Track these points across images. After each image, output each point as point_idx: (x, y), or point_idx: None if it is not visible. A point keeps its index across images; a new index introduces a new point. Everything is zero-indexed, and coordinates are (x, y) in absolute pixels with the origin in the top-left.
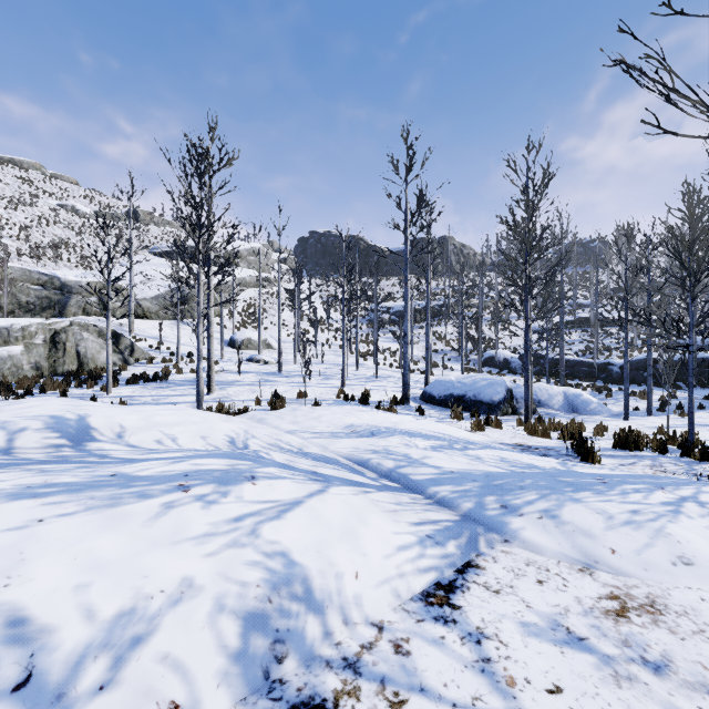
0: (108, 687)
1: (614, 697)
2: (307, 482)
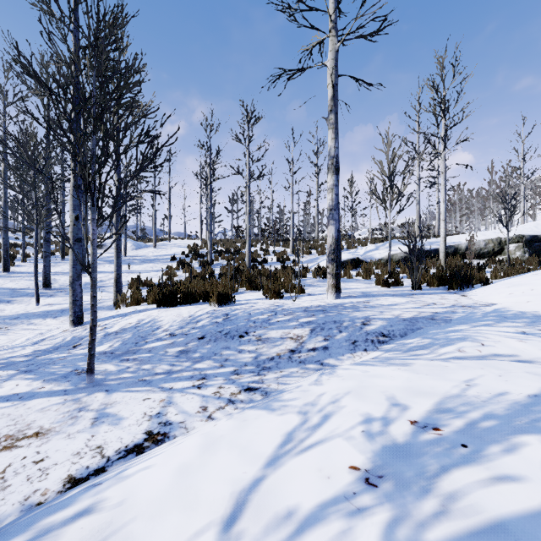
0: (321, 373)
1: (125, 398)
2: (266, 538)
